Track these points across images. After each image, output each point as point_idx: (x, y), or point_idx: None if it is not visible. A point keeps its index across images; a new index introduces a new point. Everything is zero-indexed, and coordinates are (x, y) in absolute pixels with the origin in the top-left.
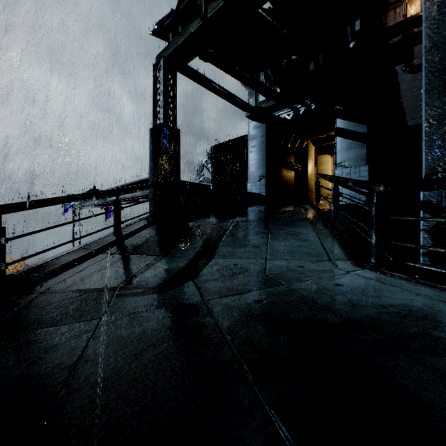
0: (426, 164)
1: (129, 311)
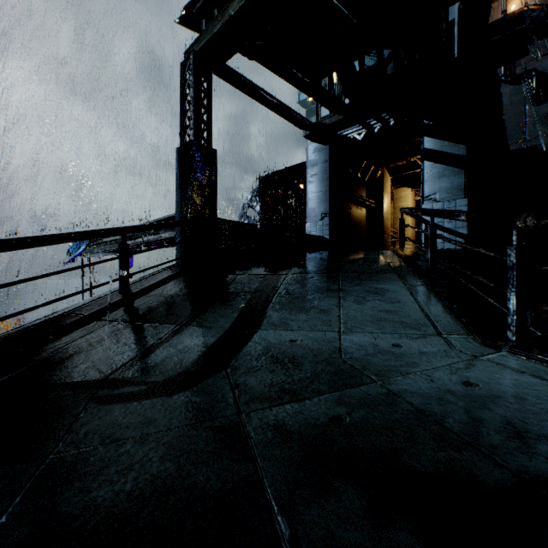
0: None
1: (105, 438)
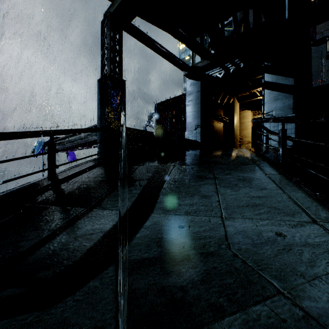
0: None
1: None
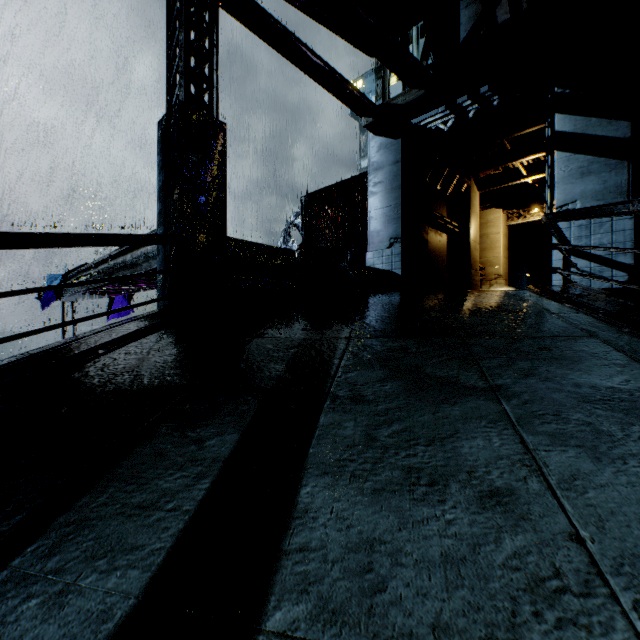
0: None
1: None
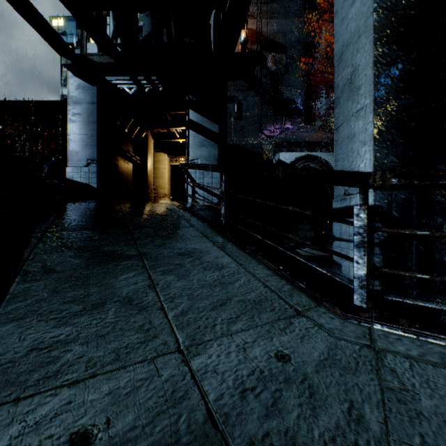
0: (376, 158)
1: None
